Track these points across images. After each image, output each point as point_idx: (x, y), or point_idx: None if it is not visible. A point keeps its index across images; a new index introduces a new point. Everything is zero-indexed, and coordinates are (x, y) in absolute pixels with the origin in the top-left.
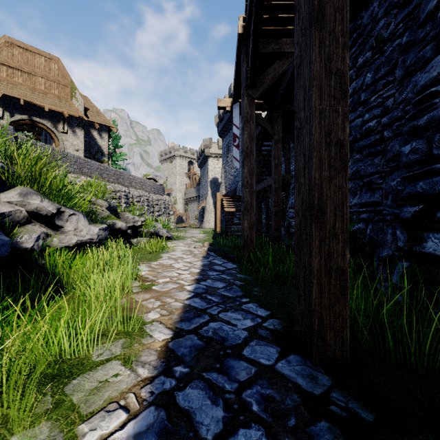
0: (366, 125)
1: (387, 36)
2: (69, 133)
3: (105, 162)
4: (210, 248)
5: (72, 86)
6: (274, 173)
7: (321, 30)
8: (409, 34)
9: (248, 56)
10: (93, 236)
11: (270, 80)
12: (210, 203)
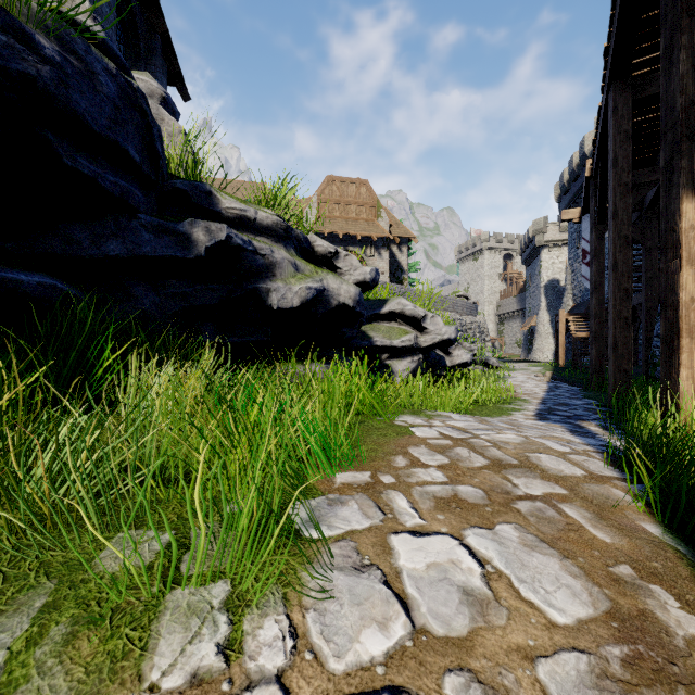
0: None
1: None
2: (375, 256)
3: (405, 280)
4: (554, 377)
5: (378, 205)
6: (645, 290)
7: (616, 272)
8: None
9: (597, 193)
10: (468, 359)
11: None
12: (545, 320)
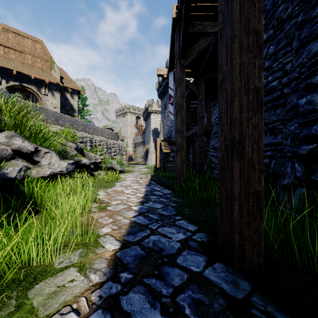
0: (269, 85)
1: (285, 17)
2: (49, 95)
3: (76, 116)
4: (152, 178)
5: (51, 61)
6: (199, 123)
7: None
8: (303, 14)
9: (180, 34)
10: (62, 169)
11: (196, 53)
12: (152, 146)
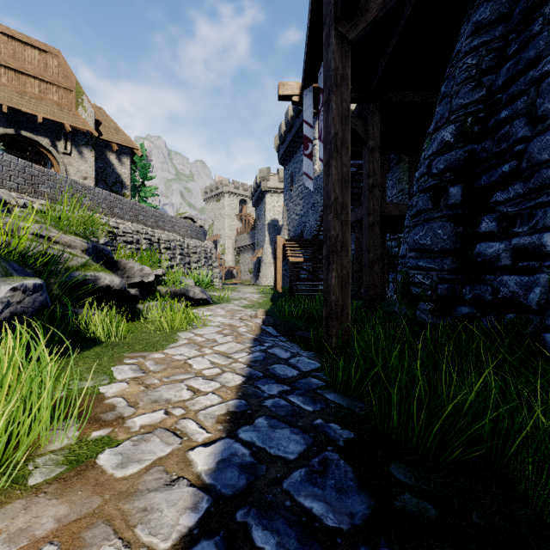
0: None
1: None
2: (74, 155)
3: (126, 196)
4: (267, 321)
5: (78, 90)
6: (368, 199)
7: None
8: None
9: None
10: None
11: (380, 6)
12: (268, 252)
